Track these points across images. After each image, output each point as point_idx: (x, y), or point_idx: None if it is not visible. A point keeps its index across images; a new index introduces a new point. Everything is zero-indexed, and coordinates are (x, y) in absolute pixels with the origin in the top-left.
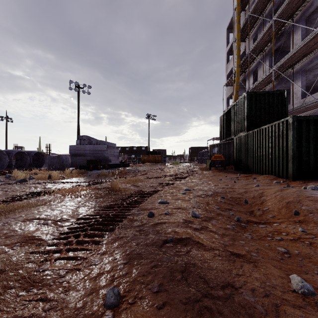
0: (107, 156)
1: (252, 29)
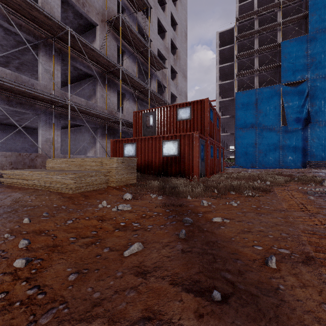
0: None
1: None
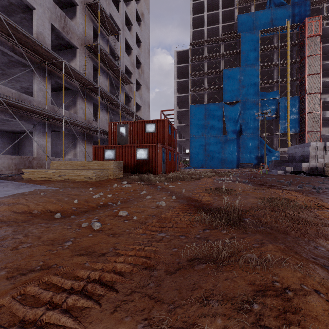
0: None
1: None
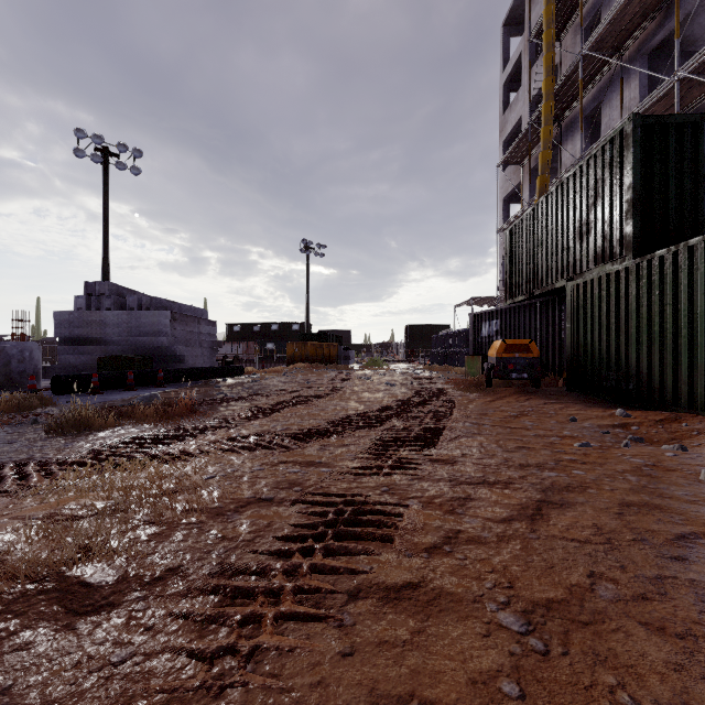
0: (171, 346)
1: (584, 0)
